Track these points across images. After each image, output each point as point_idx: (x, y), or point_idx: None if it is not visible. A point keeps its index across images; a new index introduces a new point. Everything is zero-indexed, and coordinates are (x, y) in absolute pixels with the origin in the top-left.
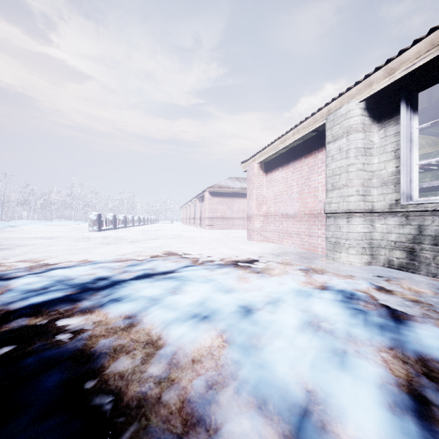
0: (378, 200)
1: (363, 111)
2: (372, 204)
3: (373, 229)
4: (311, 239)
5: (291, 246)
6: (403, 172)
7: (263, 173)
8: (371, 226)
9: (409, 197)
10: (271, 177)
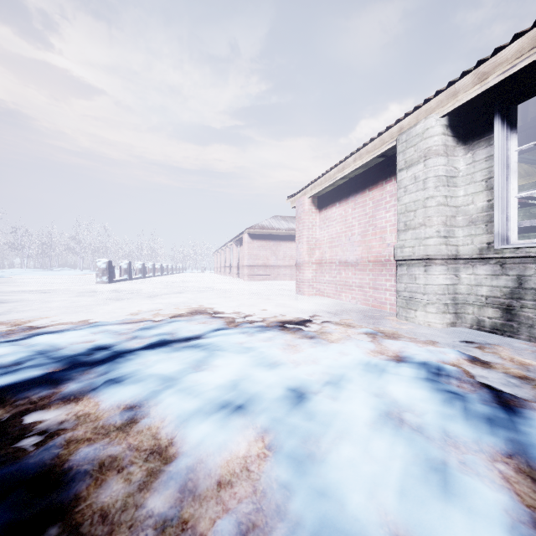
0: (464, 243)
1: (446, 129)
2: (456, 248)
3: (458, 280)
4: (376, 292)
5: (351, 302)
6: (498, 207)
7: (316, 210)
8: (455, 277)
9: (505, 239)
10: (326, 215)
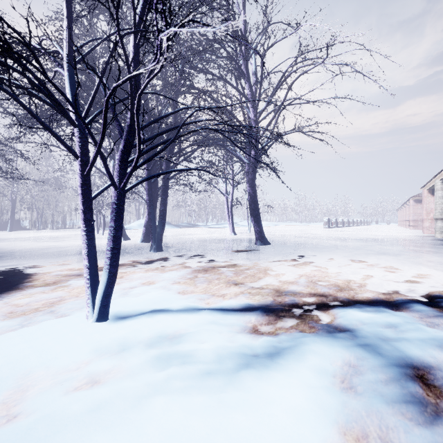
0: None
1: (441, 183)
2: None
3: None
4: None
5: None
6: None
7: (431, 195)
8: None
9: None
10: (434, 198)
